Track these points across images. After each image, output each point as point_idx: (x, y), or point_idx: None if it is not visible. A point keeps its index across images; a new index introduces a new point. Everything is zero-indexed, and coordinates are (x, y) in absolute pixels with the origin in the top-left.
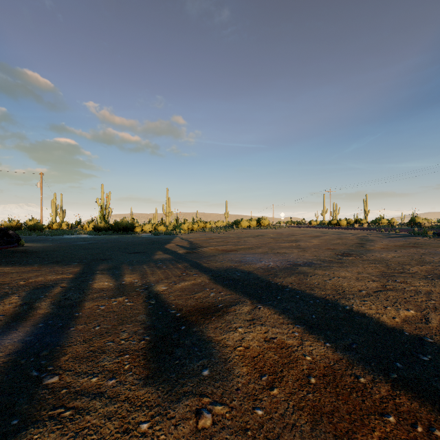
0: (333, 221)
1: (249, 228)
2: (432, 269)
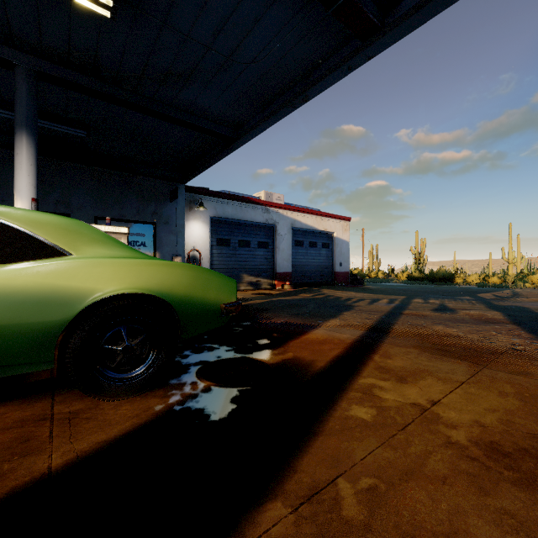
0: None
1: None
2: None
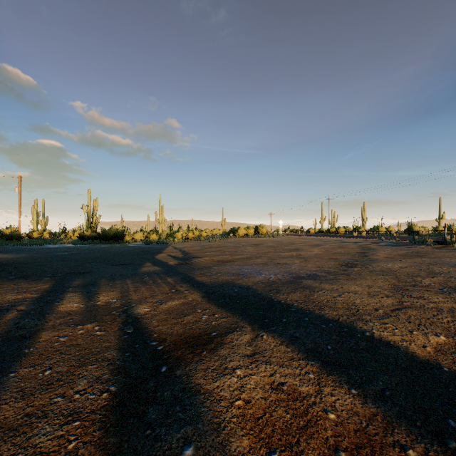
0: (331, 229)
1: (246, 236)
2: (444, 281)
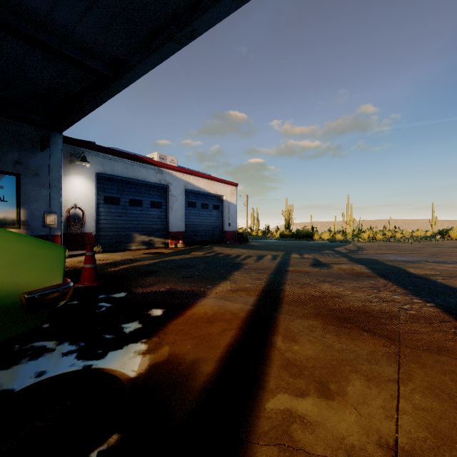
0: None
1: None
2: None
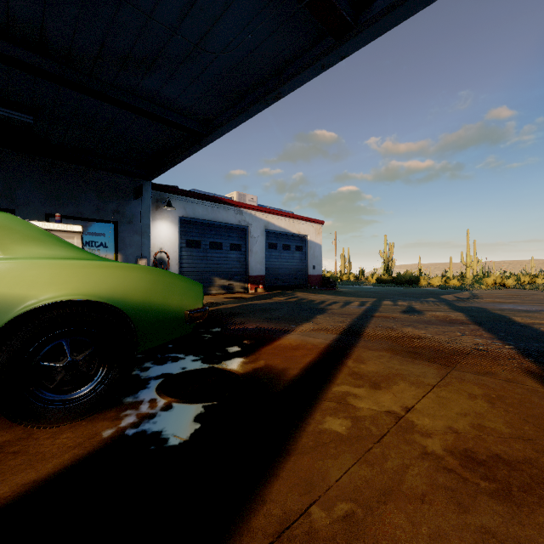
0: None
1: None
2: None
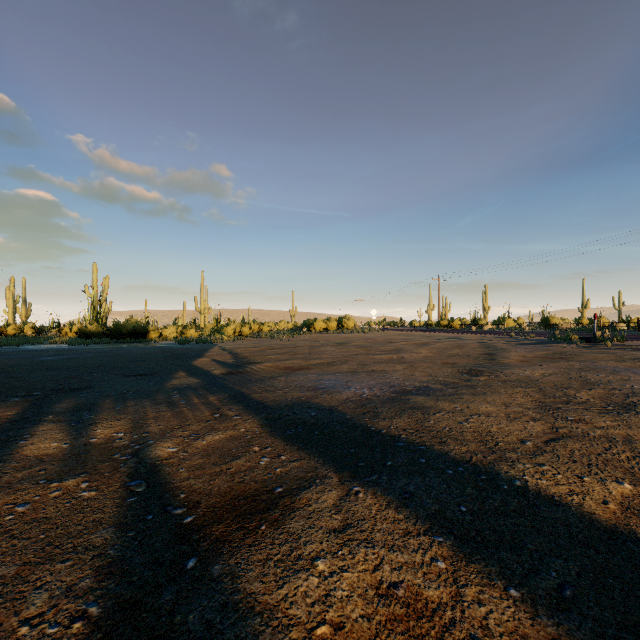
0: (442, 321)
1: (326, 332)
2: (607, 395)
